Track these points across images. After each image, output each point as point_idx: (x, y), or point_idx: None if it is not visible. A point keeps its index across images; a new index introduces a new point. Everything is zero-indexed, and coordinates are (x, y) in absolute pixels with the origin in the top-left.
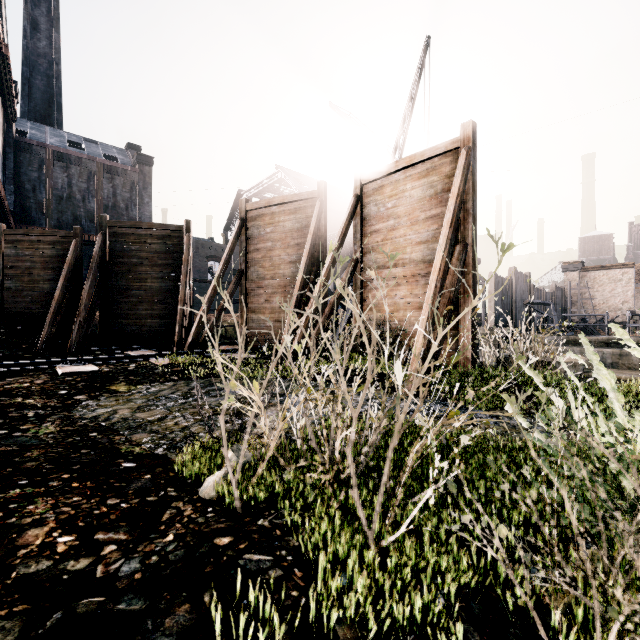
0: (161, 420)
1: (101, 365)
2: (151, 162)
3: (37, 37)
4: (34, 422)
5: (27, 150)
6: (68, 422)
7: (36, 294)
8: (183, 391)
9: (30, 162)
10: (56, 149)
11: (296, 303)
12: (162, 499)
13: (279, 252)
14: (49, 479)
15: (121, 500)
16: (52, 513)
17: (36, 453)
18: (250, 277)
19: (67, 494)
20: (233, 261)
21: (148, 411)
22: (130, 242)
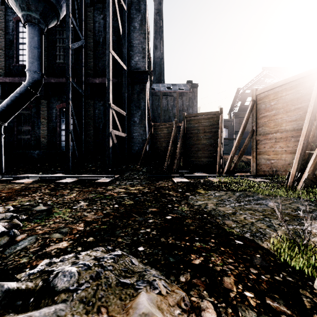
0: (234, 214)
1: (188, 179)
2: (197, 86)
3: (157, 51)
4: (177, 203)
5: (155, 95)
6: (190, 206)
7: (162, 148)
8: (234, 197)
9: (155, 99)
10: (163, 91)
11: (302, 147)
12: (286, 282)
13: (281, 116)
14: (206, 240)
15: (258, 271)
16: (226, 267)
17: (189, 221)
18: (258, 133)
19: (223, 255)
20: (234, 127)
21: (223, 207)
22: (194, 123)
